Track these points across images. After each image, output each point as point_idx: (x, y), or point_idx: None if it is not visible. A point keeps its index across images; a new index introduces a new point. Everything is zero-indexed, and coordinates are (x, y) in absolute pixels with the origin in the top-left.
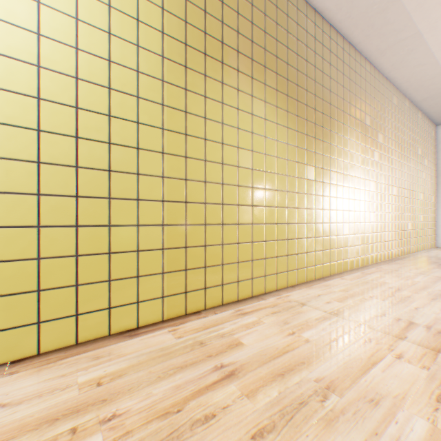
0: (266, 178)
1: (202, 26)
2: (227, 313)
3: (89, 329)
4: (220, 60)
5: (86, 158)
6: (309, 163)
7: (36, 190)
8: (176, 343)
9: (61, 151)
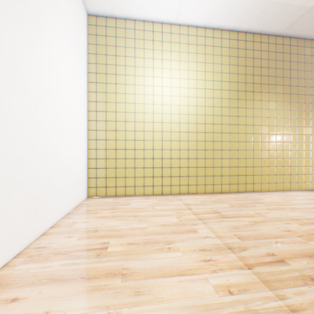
0: (276, 137)
1: (244, 81)
2: (255, 194)
3: (207, 190)
4: (252, 91)
5: (207, 138)
6: (306, 125)
7: (196, 149)
8: (237, 197)
9: (201, 137)
